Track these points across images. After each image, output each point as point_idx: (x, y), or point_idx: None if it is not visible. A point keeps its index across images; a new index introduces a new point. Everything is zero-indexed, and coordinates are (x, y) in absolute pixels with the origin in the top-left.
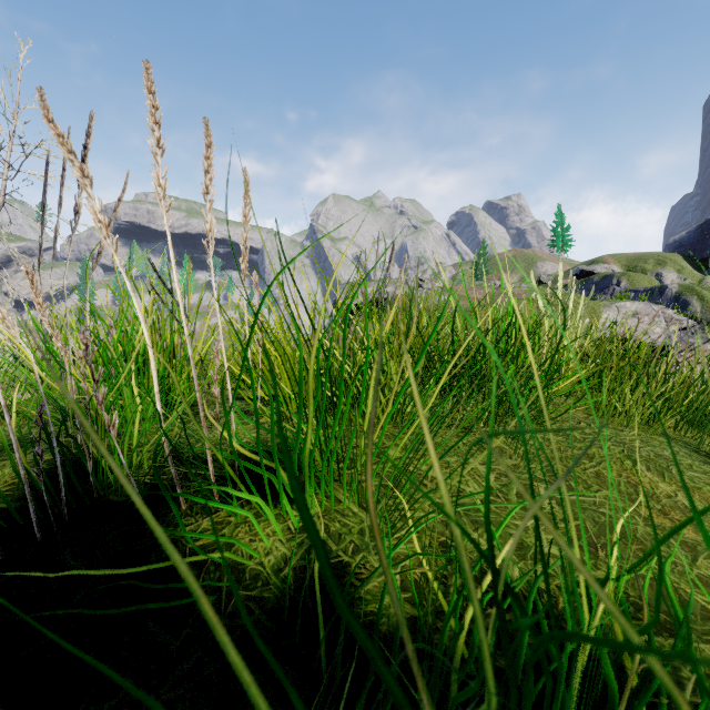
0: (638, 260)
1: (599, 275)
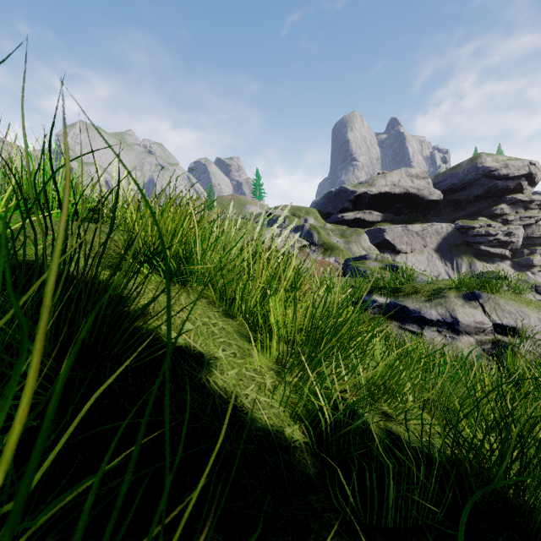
0: (297, 210)
1: (276, 216)
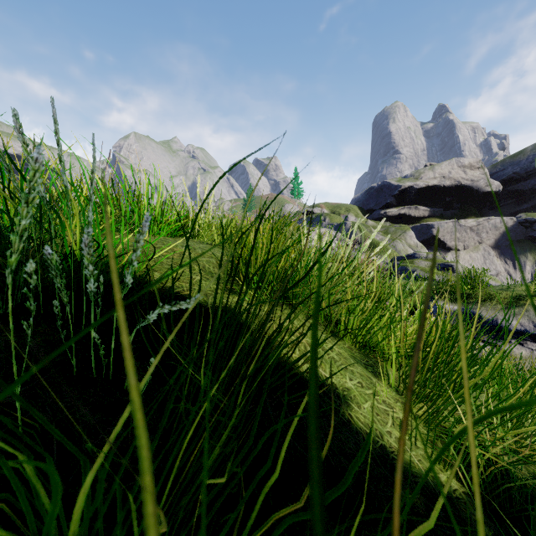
0: (337, 207)
1: (316, 214)
